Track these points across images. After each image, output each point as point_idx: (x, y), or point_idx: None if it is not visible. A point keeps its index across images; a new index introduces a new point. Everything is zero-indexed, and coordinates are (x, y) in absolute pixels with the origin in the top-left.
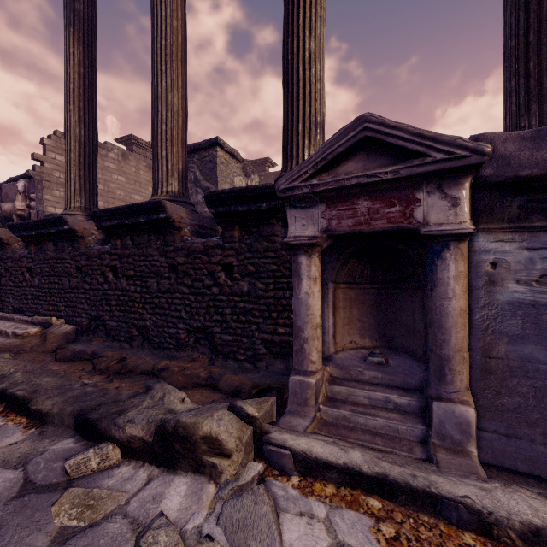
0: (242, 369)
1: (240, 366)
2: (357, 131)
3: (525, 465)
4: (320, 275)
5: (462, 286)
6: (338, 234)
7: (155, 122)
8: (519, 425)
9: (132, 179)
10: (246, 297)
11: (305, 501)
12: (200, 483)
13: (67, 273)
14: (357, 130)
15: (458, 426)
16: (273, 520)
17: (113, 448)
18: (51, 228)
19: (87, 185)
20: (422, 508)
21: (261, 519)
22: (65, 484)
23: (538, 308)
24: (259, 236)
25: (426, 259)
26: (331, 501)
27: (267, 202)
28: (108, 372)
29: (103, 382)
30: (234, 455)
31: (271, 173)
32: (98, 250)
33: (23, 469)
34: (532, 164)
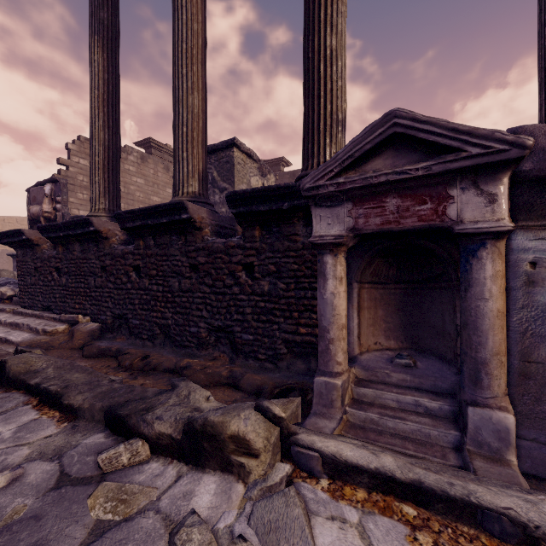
0: (263, 369)
1: (261, 365)
2: (386, 127)
3: None
4: (345, 275)
5: (500, 287)
6: (365, 233)
7: (177, 125)
8: None
9: (151, 181)
10: (267, 296)
11: (336, 505)
12: (228, 482)
13: (92, 272)
14: (386, 126)
15: (496, 434)
16: (305, 524)
17: (142, 444)
18: (78, 229)
19: (111, 188)
20: (461, 518)
21: (293, 521)
22: (98, 477)
23: None
24: (280, 235)
25: (460, 258)
26: (362, 506)
27: (289, 201)
28: (132, 369)
29: (128, 379)
30: (262, 455)
31: (286, 172)
32: (122, 251)
33: (58, 462)
34: None
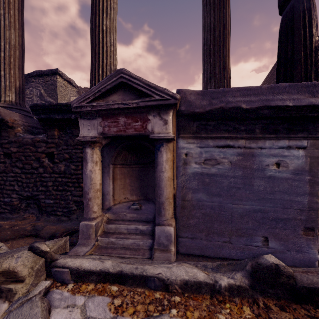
0: (60, 221)
1: (59, 219)
2: (117, 77)
3: (198, 251)
4: (100, 160)
5: (169, 165)
6: (109, 136)
7: None
8: (196, 232)
9: None
10: (63, 174)
11: (73, 297)
12: None
13: None
14: (117, 77)
15: (166, 237)
16: (40, 316)
17: None
18: None
19: None
20: (139, 285)
21: (32, 318)
22: None
23: (203, 175)
24: (72, 135)
25: (155, 151)
26: (90, 293)
27: (75, 114)
28: None
29: None
30: (27, 279)
31: None
32: None
33: None
34: (200, 106)
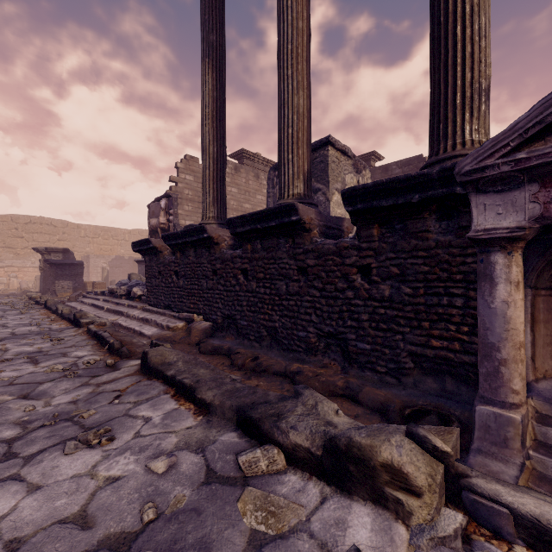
0: (383, 383)
1: (380, 379)
2: None
3: None
4: (522, 278)
5: None
6: None
7: (282, 127)
8: None
9: (243, 189)
10: (387, 302)
11: None
12: (385, 518)
13: (204, 275)
14: None
15: None
16: None
17: (277, 452)
18: (194, 237)
19: (219, 197)
20: None
21: None
22: (241, 480)
23: None
24: (404, 233)
25: None
26: None
27: (421, 192)
28: (244, 368)
29: (243, 378)
30: (425, 495)
31: (377, 167)
32: (231, 255)
33: (202, 455)
34: None
